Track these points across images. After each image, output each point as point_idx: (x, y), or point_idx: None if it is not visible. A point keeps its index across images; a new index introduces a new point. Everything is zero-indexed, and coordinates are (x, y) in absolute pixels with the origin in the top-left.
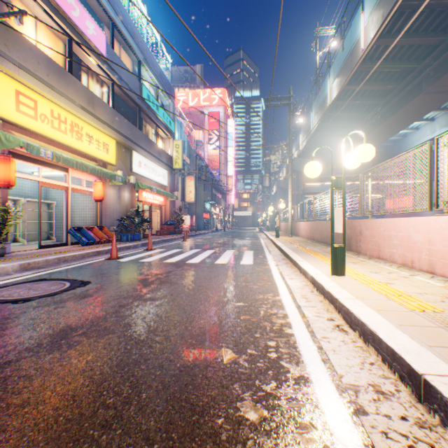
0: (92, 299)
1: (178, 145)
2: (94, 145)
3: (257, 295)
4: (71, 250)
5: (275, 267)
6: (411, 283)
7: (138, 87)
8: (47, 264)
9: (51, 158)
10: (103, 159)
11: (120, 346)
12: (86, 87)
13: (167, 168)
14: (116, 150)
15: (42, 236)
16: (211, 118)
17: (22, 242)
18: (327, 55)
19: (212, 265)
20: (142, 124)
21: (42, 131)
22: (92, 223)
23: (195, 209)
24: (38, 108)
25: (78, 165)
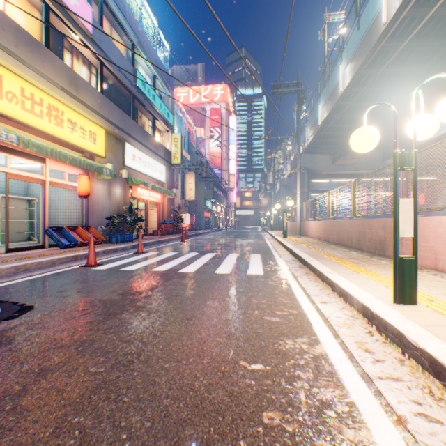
0: (2, 352)
1: (176, 139)
2: (77, 133)
3: (283, 342)
4: (40, 255)
5: (294, 280)
6: None
7: (132, 72)
8: None
9: (15, 143)
10: (90, 150)
11: None
12: (67, 66)
13: (165, 163)
14: (105, 141)
15: (21, 236)
16: (212, 115)
17: None
18: (339, 38)
19: (211, 277)
20: (137, 115)
21: (8, 112)
22: (78, 222)
23: (195, 207)
24: (4, 84)
25: (54, 153)
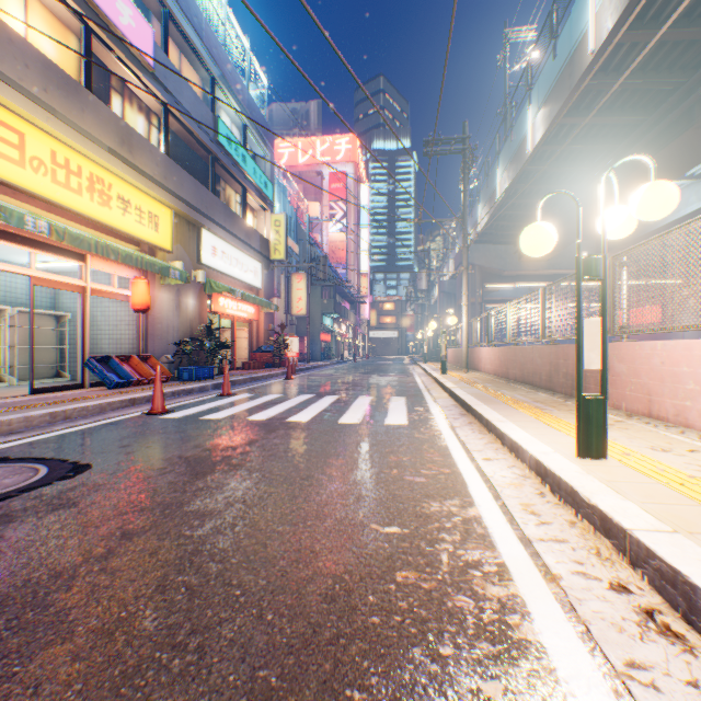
0: (69, 515)
1: (278, 222)
2: (132, 216)
3: (427, 504)
4: (82, 398)
5: (451, 432)
6: None
7: (212, 122)
8: (29, 425)
9: (46, 234)
10: (150, 241)
11: (62, 700)
12: (117, 116)
13: (261, 259)
14: (172, 227)
15: (46, 371)
16: (333, 182)
17: (8, 382)
18: (527, 69)
19: (333, 427)
20: (218, 186)
21: (34, 187)
22: (131, 350)
23: (307, 327)
24: (27, 146)
25: (100, 248)
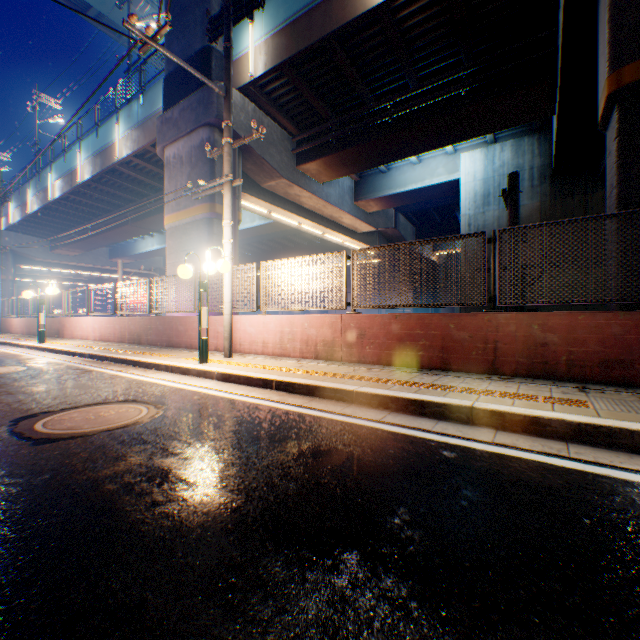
0: None
1: None
2: None
3: None
4: None
5: None
6: (76, 342)
7: None
8: None
9: None
10: None
11: None
12: None
13: None
14: None
15: None
16: None
17: None
18: (51, 149)
19: None
20: None
21: None
22: None
23: None
24: None
25: None
